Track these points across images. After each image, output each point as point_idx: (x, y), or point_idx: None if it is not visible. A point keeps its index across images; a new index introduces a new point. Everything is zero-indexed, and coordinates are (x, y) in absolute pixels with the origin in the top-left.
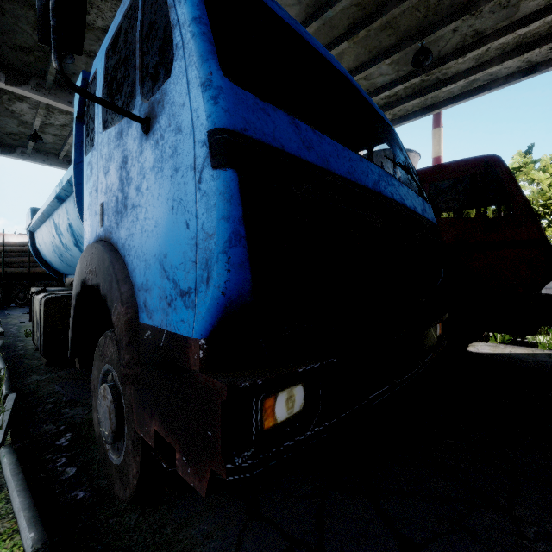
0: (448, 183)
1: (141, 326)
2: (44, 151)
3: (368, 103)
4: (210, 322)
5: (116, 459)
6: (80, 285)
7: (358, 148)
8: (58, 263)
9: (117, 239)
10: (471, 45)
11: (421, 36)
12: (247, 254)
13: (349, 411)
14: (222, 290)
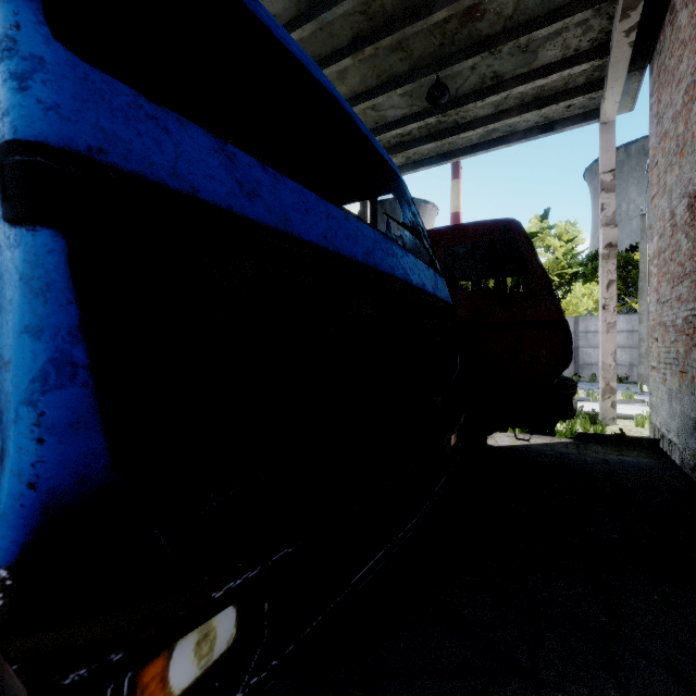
0: (466, 247)
1: None
2: None
3: (366, 137)
4: (11, 538)
5: None
6: None
7: (358, 197)
8: None
9: None
10: (490, 88)
11: (437, 68)
12: (93, 398)
13: (318, 620)
14: (27, 479)
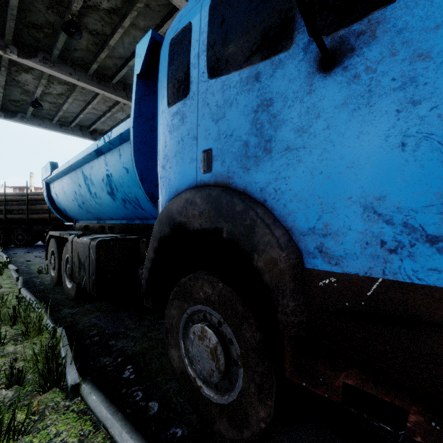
0: None
1: (309, 272)
2: (40, 116)
3: None
4: None
5: (219, 398)
6: (170, 230)
7: None
8: (74, 210)
9: (246, 183)
10: None
11: None
12: None
13: None
14: None
